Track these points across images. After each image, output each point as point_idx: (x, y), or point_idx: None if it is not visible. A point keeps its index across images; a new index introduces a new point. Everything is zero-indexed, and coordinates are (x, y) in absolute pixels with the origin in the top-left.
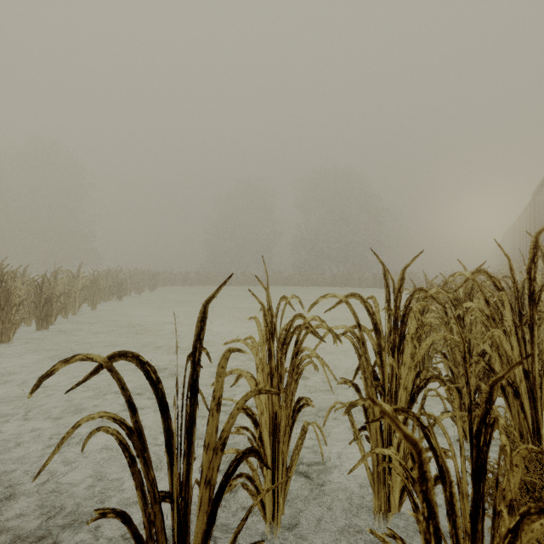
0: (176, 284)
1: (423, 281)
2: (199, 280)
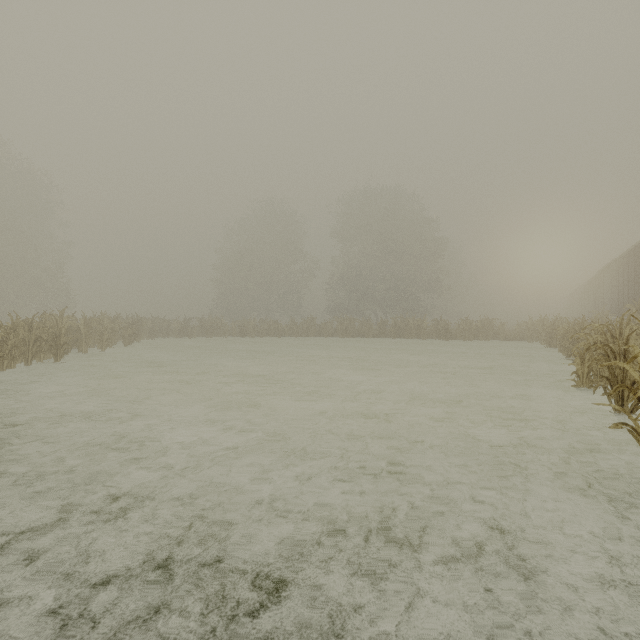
0: (172, 334)
1: (501, 330)
2: (203, 330)
